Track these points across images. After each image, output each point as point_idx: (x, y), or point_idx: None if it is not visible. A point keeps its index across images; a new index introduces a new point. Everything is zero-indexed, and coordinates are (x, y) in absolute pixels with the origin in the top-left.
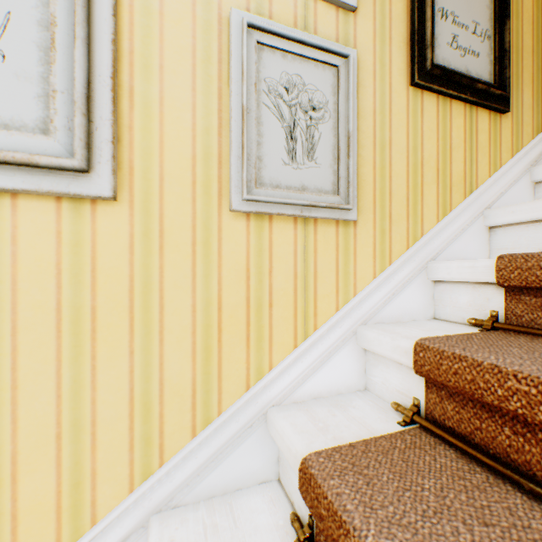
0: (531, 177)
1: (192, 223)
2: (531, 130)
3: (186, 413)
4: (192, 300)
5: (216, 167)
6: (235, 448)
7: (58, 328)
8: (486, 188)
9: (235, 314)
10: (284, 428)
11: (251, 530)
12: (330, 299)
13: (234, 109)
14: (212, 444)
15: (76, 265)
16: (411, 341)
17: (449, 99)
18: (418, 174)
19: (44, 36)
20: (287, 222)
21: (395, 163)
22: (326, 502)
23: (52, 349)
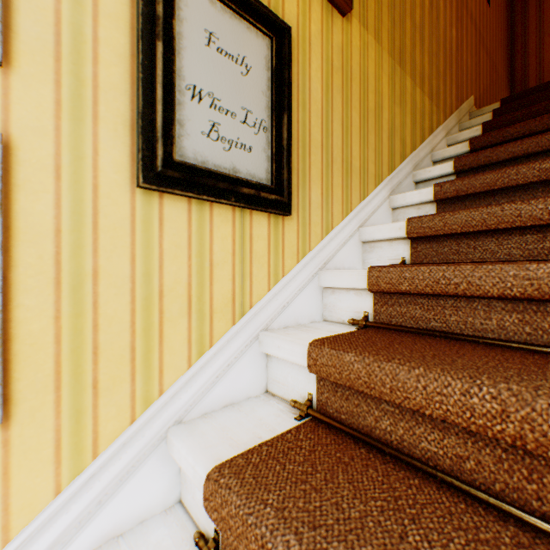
0: (319, 282)
1: None
2: (321, 230)
3: None
4: None
5: None
6: None
7: None
8: (264, 305)
9: None
10: None
11: None
12: None
13: None
14: None
15: None
16: None
17: (209, 202)
18: (155, 308)
19: None
20: None
21: (109, 301)
22: None
23: None
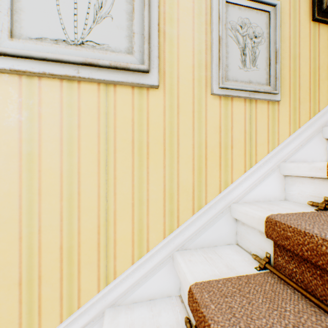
0: None
1: (192, 101)
2: None
3: (189, 201)
4: (192, 142)
5: (204, 71)
6: (213, 223)
7: (132, 151)
8: None
9: (213, 151)
10: (246, 209)
11: (231, 260)
12: (264, 146)
13: (214, 39)
14: (202, 219)
15: (140, 121)
16: (323, 162)
17: None
18: (316, 74)
19: (128, 7)
20: (240, 101)
21: (302, 67)
22: (291, 229)
23: (130, 161)
